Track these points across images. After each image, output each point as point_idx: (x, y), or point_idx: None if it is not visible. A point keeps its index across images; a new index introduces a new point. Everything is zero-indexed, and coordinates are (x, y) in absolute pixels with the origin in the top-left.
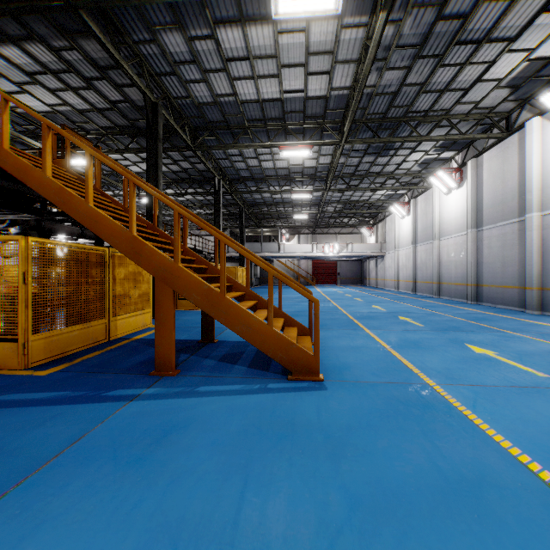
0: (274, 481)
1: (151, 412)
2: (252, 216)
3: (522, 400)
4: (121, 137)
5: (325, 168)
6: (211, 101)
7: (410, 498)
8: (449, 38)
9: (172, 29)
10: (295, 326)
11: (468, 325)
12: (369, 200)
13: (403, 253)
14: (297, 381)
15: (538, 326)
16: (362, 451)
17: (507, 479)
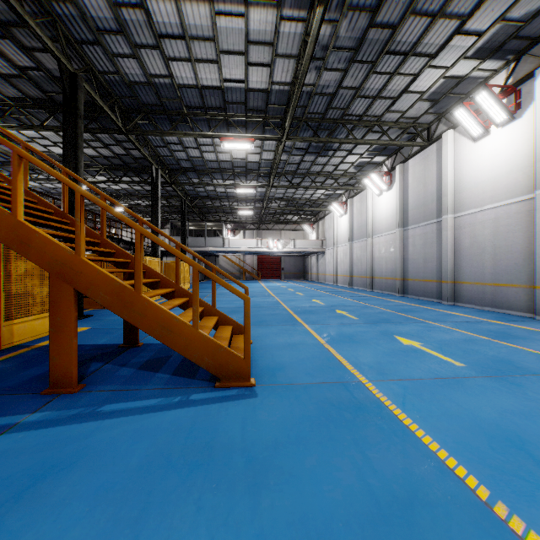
0: (172, 539)
1: (25, 448)
2: (195, 210)
3: (445, 393)
4: (36, 111)
5: (268, 164)
6: (145, 81)
7: (337, 538)
8: (380, 46)
9: None
10: (230, 325)
11: (397, 316)
12: (311, 198)
13: (341, 249)
14: (226, 388)
15: (453, 315)
16: (287, 476)
17: (438, 491)
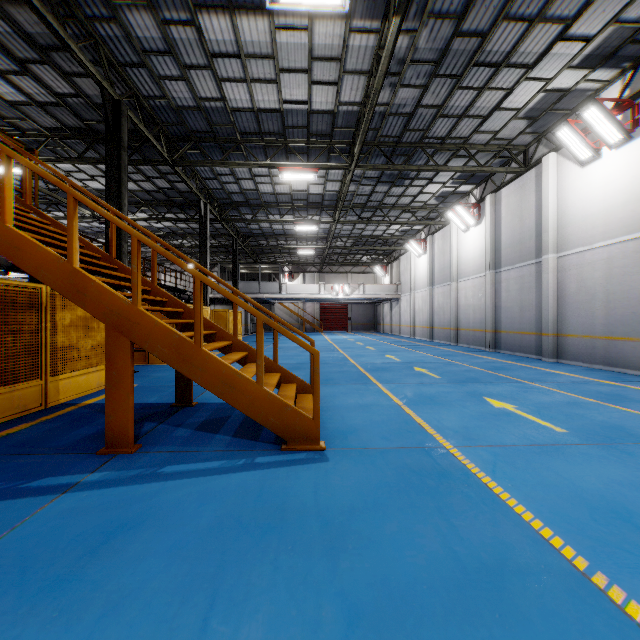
0: (251, 595)
1: (91, 507)
2: (248, 250)
3: (542, 461)
4: (73, 142)
5: (333, 196)
6: (194, 106)
7: (422, 600)
8: (467, 57)
9: (139, 7)
10: (294, 383)
11: (487, 375)
12: (383, 236)
13: (419, 295)
14: (293, 451)
15: (555, 375)
16: (366, 540)
17: (530, 561)
